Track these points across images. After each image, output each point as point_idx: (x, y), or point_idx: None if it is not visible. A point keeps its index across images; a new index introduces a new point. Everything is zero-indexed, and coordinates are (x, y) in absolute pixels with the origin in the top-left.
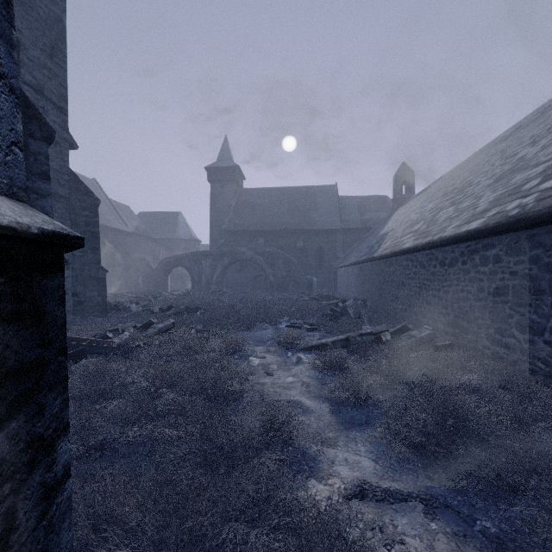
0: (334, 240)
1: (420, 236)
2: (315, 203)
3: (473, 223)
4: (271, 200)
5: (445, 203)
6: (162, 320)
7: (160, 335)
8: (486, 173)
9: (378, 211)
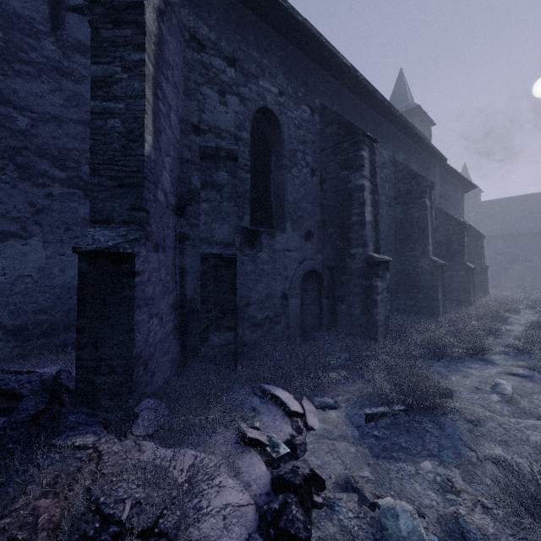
0: None
1: None
2: None
3: None
4: (510, 208)
5: None
6: None
7: None
8: None
9: None
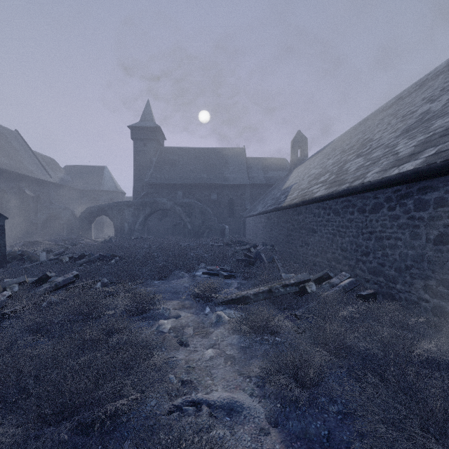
0: (243, 193)
1: (332, 185)
2: (226, 162)
3: (405, 166)
4: (189, 158)
5: (348, 157)
6: (67, 271)
7: (62, 288)
8: (386, 130)
9: (278, 171)
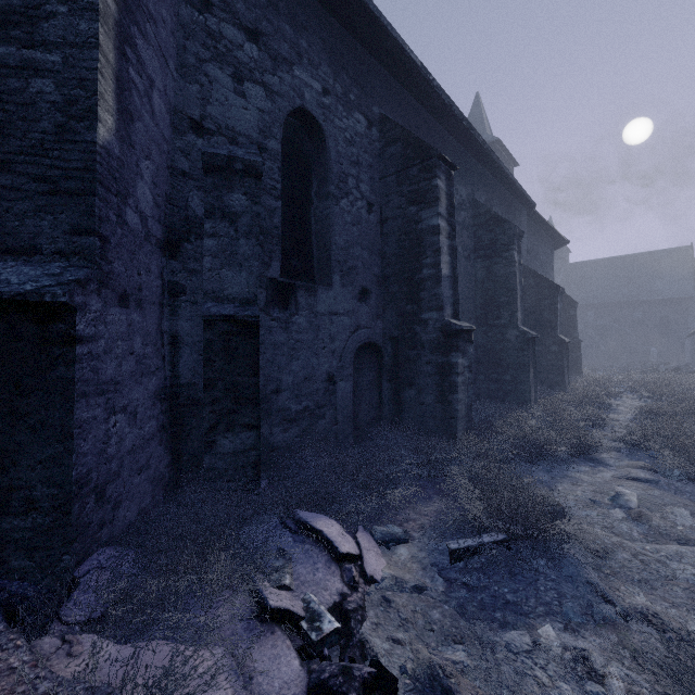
0: (683, 308)
1: None
2: (659, 270)
3: None
4: (602, 272)
5: None
6: None
7: None
8: None
9: None
